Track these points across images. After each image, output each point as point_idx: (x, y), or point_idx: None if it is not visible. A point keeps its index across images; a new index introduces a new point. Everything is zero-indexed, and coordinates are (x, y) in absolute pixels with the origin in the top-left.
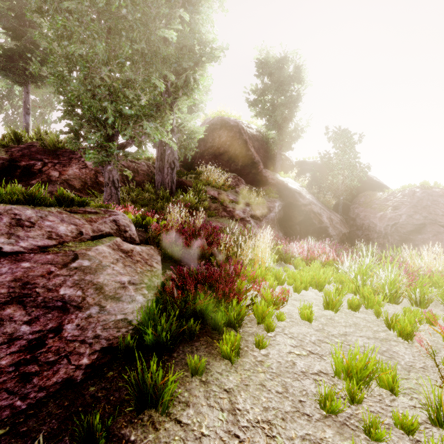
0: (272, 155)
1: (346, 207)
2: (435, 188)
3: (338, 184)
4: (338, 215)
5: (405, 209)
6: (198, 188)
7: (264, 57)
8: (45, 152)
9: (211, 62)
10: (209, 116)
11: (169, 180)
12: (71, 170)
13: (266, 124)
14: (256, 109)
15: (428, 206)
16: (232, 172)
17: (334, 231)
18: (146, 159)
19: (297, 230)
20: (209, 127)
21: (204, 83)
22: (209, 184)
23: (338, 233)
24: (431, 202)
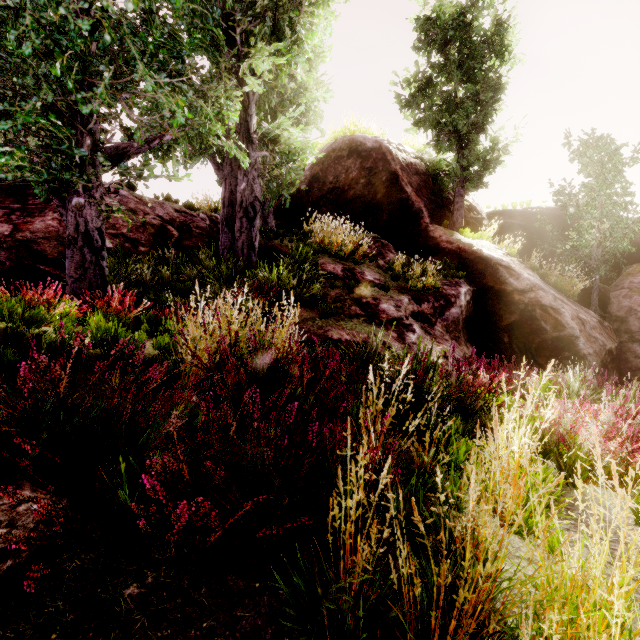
0: (445, 201)
1: (600, 294)
2: None
3: (590, 249)
4: (591, 311)
5: None
6: (303, 258)
7: (433, 7)
8: (2, 191)
9: (328, 4)
10: (329, 140)
11: (244, 242)
12: (39, 221)
13: (435, 140)
14: (415, 114)
15: None
16: (369, 233)
17: (590, 345)
18: (211, 209)
19: (503, 342)
20: (328, 155)
21: (313, 40)
22: (326, 250)
23: (599, 350)
24: None
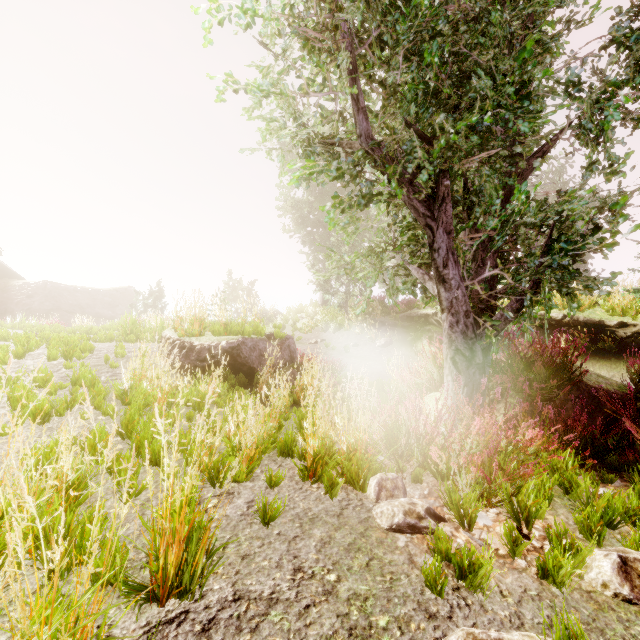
0: None
1: None
2: (61, 284)
3: None
4: None
5: (39, 297)
6: None
7: None
8: None
9: None
10: None
11: None
12: None
13: None
14: None
15: (56, 296)
16: None
17: None
18: None
19: None
20: None
21: None
22: None
23: None
24: (59, 294)
